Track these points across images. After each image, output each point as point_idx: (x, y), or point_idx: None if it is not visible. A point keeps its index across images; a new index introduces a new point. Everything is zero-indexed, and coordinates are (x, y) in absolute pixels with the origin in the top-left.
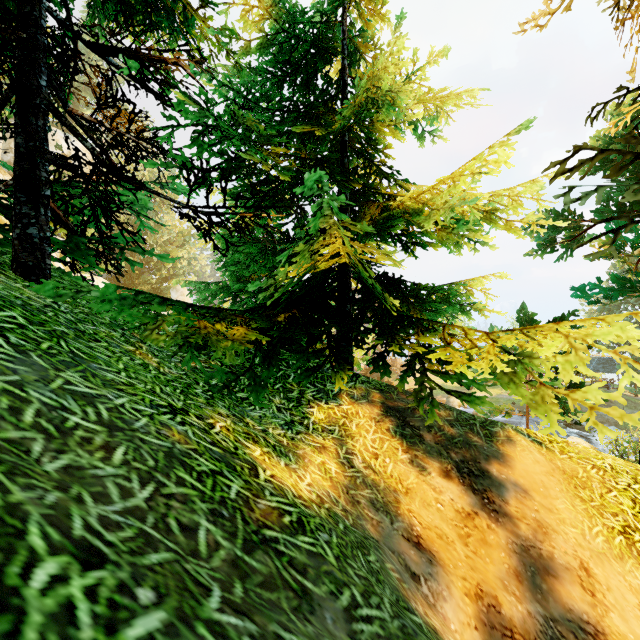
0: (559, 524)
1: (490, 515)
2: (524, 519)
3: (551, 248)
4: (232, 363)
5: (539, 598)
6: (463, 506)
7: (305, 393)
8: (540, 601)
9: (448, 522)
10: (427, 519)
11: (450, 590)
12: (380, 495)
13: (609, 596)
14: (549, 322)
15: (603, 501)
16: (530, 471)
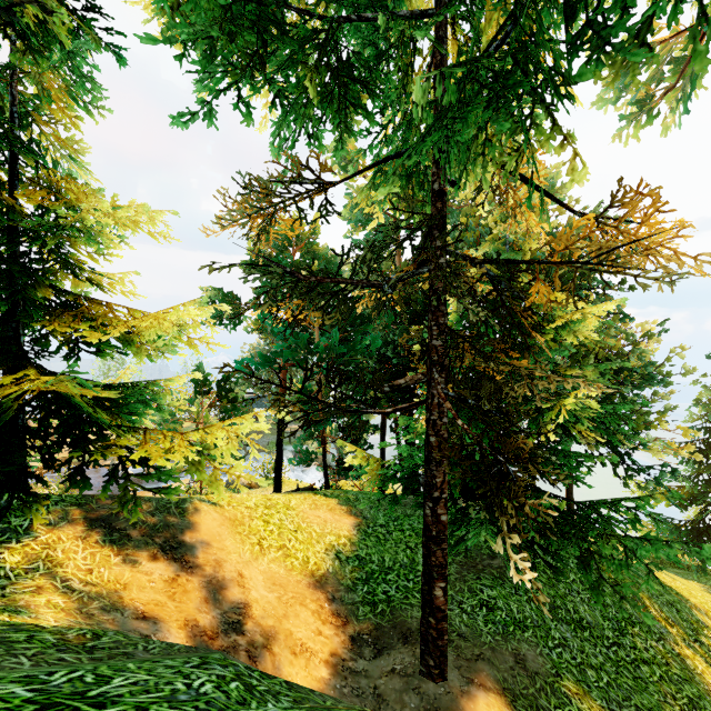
0: (228, 555)
1: (188, 572)
2: (209, 563)
3: (221, 321)
4: None
5: (218, 605)
6: (169, 575)
7: None
8: (219, 607)
9: (160, 592)
10: (146, 598)
11: (170, 631)
12: (107, 600)
13: (251, 583)
14: (219, 382)
15: (250, 529)
16: (211, 528)
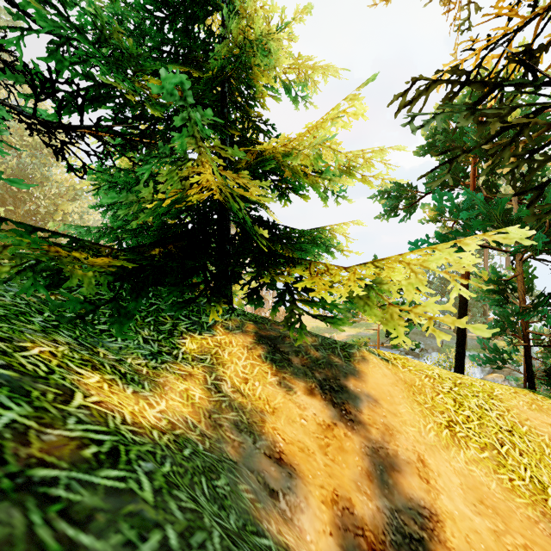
0: (402, 425)
1: (347, 424)
2: (375, 424)
3: (395, 213)
4: (91, 293)
5: (386, 493)
6: (324, 419)
7: (178, 325)
8: (387, 495)
9: (310, 435)
10: (291, 435)
11: (308, 500)
12: (246, 417)
13: (439, 481)
14: None
15: (434, 403)
16: (380, 383)
